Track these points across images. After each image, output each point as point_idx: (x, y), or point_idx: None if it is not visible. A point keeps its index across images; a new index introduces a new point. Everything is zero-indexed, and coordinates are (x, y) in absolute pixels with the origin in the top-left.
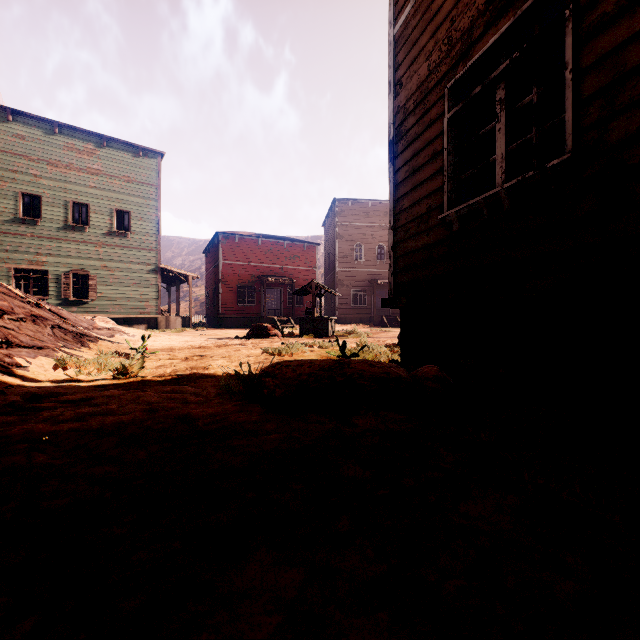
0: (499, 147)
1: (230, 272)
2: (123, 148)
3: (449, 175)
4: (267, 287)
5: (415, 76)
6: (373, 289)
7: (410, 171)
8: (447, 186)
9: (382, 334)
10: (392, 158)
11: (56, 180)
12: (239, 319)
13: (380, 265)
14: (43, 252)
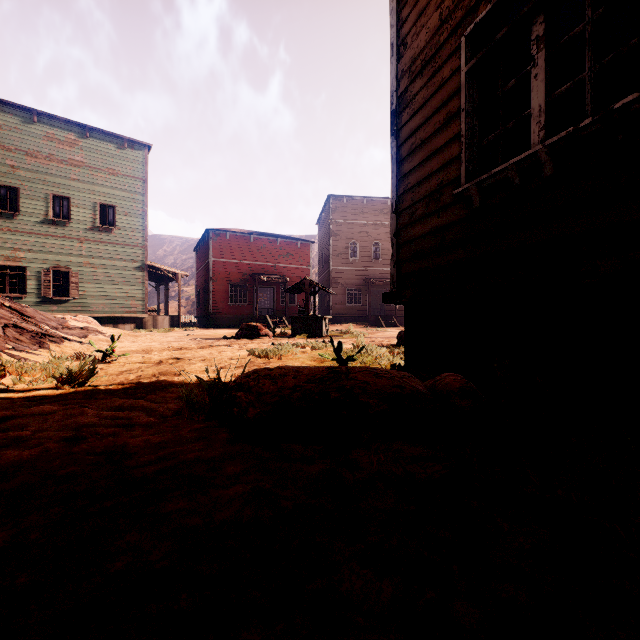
0: (536, 97)
1: (221, 270)
2: (107, 139)
3: (467, 141)
4: (259, 286)
5: (423, 30)
6: (368, 288)
7: (417, 143)
8: (465, 154)
9: (378, 334)
10: (395, 131)
11: (35, 171)
12: (230, 319)
13: (375, 263)
14: (21, 247)
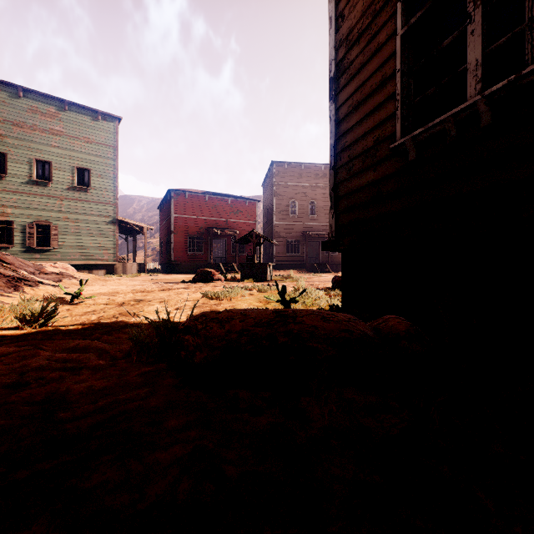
0: (472, 52)
1: (181, 224)
2: (83, 112)
3: (402, 99)
4: (214, 238)
5: (360, 2)
6: (306, 240)
7: (354, 105)
8: (400, 111)
9: (315, 278)
10: (333, 95)
11: (20, 139)
12: (189, 265)
13: (311, 219)
14: (8, 204)
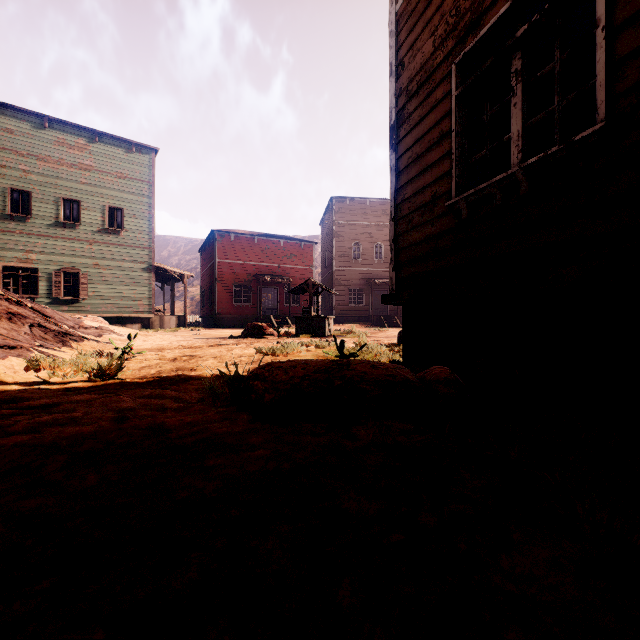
0: (515, 124)
1: (226, 271)
2: (116, 144)
3: (457, 158)
4: (263, 286)
5: (419, 54)
6: (371, 288)
7: (413, 157)
8: (455, 170)
9: (380, 334)
10: (393, 144)
11: (46, 176)
12: (235, 319)
13: (378, 264)
14: (33, 249)
